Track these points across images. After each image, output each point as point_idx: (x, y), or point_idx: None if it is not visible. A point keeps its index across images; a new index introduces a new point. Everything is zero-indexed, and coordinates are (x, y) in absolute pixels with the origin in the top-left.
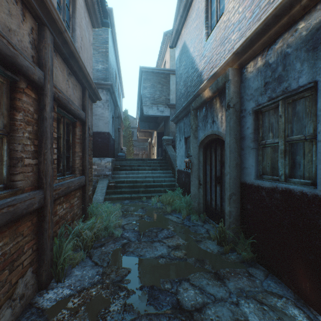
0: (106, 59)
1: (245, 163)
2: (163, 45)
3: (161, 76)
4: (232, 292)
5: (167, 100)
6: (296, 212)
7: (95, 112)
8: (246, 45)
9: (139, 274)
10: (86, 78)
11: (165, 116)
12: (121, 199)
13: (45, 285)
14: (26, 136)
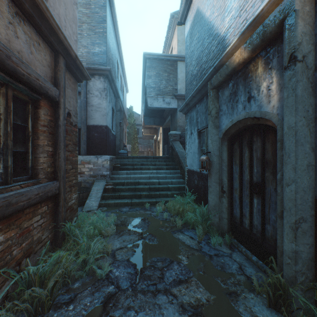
0: (103, 41)
1: None
2: (169, 30)
3: (168, 63)
4: None
5: (174, 90)
6: None
7: (90, 102)
8: None
9: None
10: (57, 36)
11: (172, 109)
12: (119, 206)
13: None
14: None
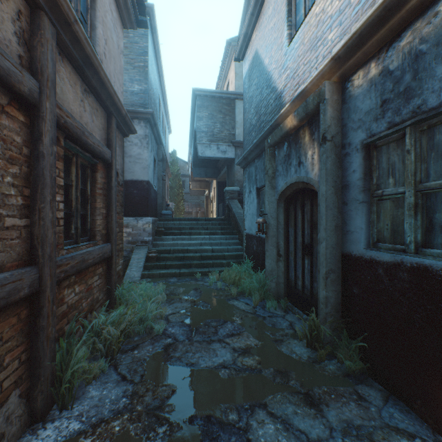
0: (144, 78)
1: (349, 225)
2: (225, 59)
3: (223, 102)
4: (335, 428)
5: (232, 135)
6: (436, 303)
7: (128, 152)
8: (352, 45)
9: (189, 396)
10: (112, 100)
11: (228, 159)
12: (165, 277)
13: (41, 415)
14: (8, 182)
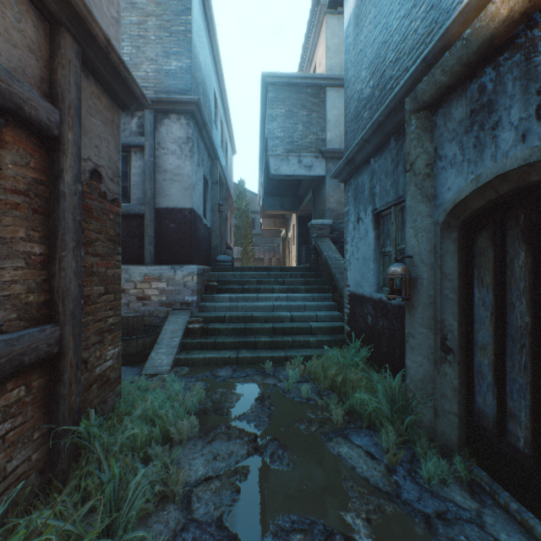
0: (185, 49)
1: None
2: (310, 31)
3: (307, 92)
4: None
5: (320, 141)
6: None
7: (162, 165)
8: None
9: None
10: None
11: (315, 177)
12: (213, 364)
13: None
14: None
